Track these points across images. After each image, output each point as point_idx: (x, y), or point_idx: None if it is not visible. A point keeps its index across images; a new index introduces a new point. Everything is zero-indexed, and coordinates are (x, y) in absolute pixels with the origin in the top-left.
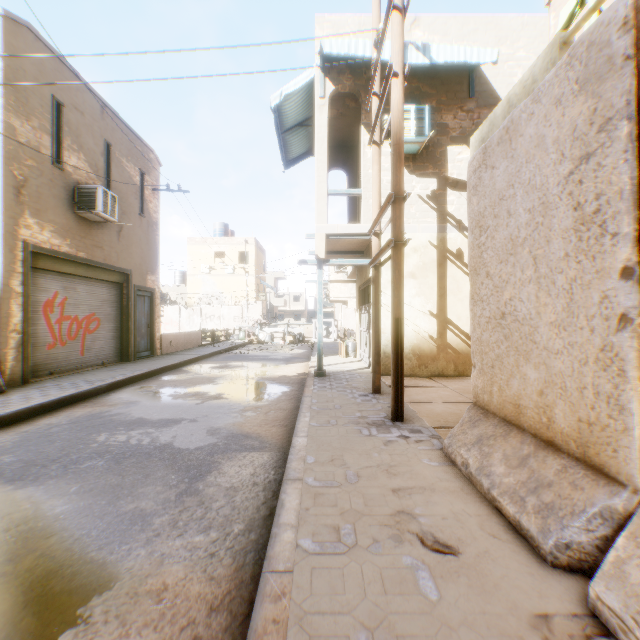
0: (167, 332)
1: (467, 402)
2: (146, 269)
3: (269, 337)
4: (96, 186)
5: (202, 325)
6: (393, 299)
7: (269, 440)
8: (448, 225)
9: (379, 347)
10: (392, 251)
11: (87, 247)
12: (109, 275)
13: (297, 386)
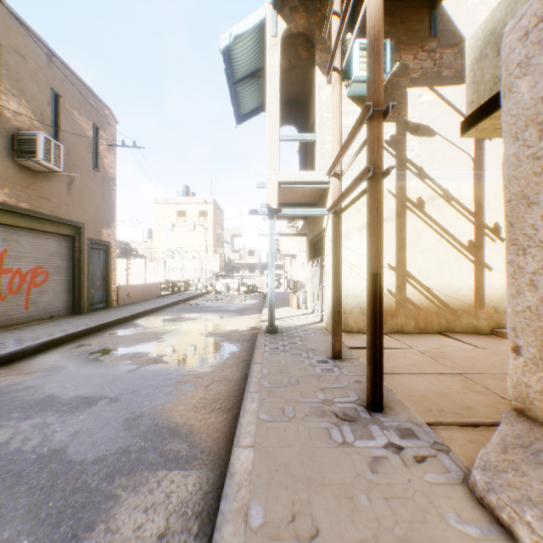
0: (134, 283)
1: (449, 373)
2: (101, 223)
3: (225, 288)
4: (37, 133)
5: (166, 276)
6: (369, 248)
7: (202, 440)
8: (408, 172)
9: (340, 305)
10: (368, 184)
11: (30, 197)
12: (58, 227)
13: (247, 344)
